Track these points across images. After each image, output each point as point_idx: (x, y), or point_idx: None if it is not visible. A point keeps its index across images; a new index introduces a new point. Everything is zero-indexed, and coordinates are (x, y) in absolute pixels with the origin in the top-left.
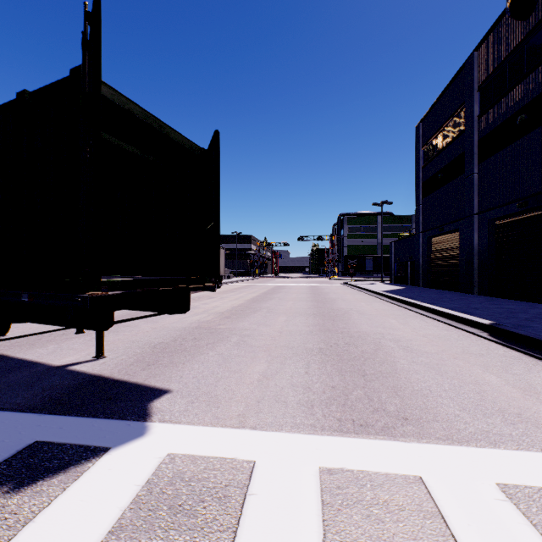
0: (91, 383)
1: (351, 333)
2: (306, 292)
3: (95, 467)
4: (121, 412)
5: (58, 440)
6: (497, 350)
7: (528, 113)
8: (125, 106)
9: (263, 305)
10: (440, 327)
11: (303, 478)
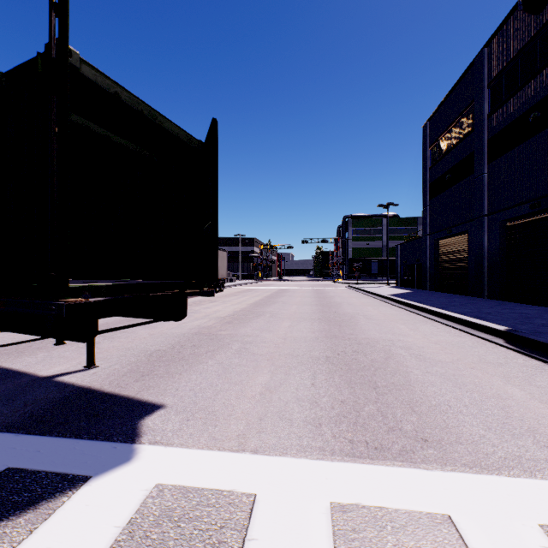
0: (79, 396)
1: (359, 339)
2: (311, 296)
3: (70, 501)
4: (108, 431)
5: (33, 467)
6: (516, 358)
7: (541, 110)
8: (111, 89)
9: (267, 309)
10: (452, 333)
11: (312, 517)
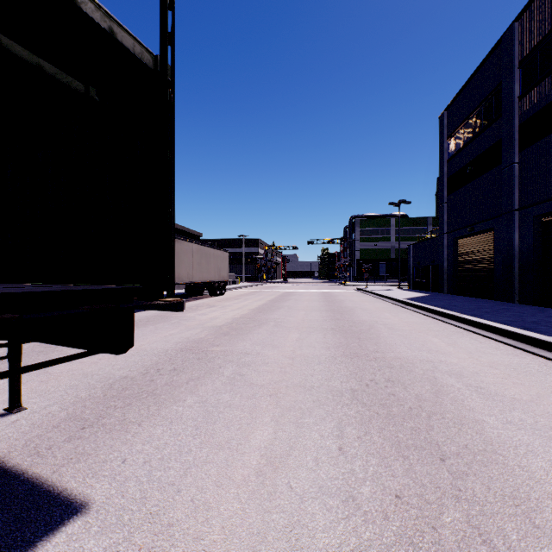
0: None
1: (389, 360)
2: (319, 300)
3: None
4: None
5: None
6: None
7: None
8: None
9: (270, 316)
10: (504, 350)
11: None
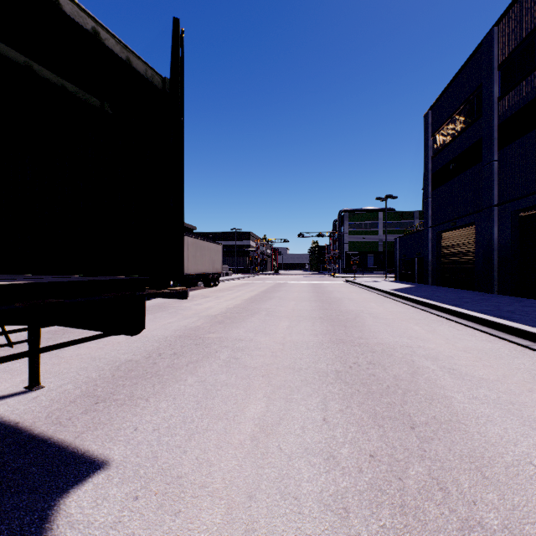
0: None
1: (372, 345)
2: (309, 291)
3: None
4: None
5: None
6: None
7: None
8: None
9: (262, 306)
10: (478, 336)
11: None
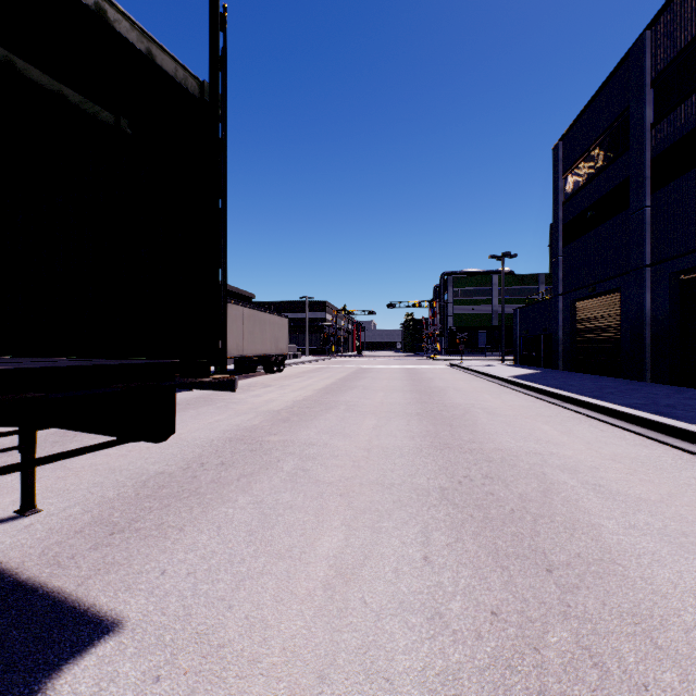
0: None
1: (487, 452)
2: (402, 378)
3: None
4: None
5: None
6: None
7: None
8: None
9: (341, 398)
10: (630, 440)
11: None
